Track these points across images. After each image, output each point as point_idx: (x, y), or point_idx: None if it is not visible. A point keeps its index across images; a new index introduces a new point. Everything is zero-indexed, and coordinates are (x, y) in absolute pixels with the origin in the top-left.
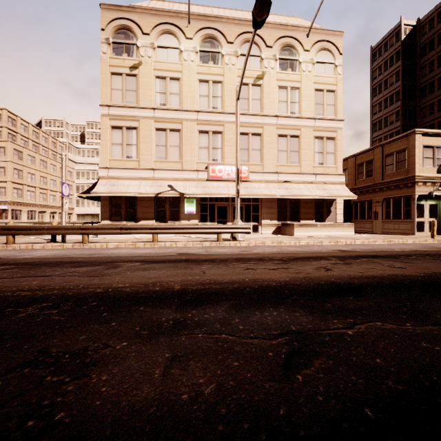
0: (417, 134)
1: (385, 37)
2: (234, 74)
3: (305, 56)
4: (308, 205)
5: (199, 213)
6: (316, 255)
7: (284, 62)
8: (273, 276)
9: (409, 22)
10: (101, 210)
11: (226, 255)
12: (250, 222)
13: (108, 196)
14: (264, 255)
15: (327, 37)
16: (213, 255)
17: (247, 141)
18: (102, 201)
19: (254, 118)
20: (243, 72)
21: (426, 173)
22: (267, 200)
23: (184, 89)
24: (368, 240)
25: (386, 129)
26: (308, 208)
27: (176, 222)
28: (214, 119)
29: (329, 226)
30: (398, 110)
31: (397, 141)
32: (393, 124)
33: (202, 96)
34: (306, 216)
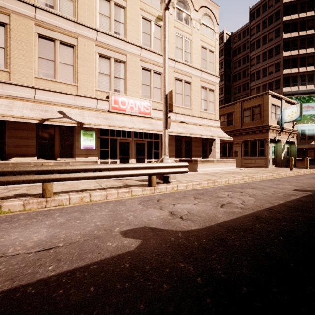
0: (269, 94)
1: None
2: (137, 4)
3: (195, 14)
4: (197, 144)
5: (98, 148)
6: None
7: (180, 13)
8: None
9: (228, 32)
10: None
11: (238, 226)
12: (152, 158)
13: None
14: (284, 215)
15: (209, 6)
16: (225, 235)
17: (149, 78)
18: None
19: (156, 57)
20: None
21: (273, 123)
22: None
23: None
24: (269, 175)
25: None
26: (197, 146)
27: (69, 159)
28: (116, 45)
29: (221, 162)
30: (222, 87)
31: (254, 99)
32: (219, 95)
33: (102, 14)
34: (196, 153)
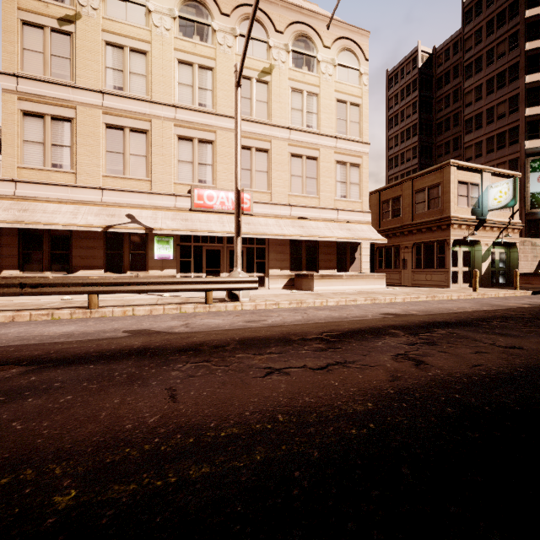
0: (453, 166)
1: (402, 62)
2: (231, 60)
3: (325, 53)
4: (328, 250)
5: (178, 259)
6: (367, 325)
7: (299, 57)
8: (335, 395)
9: (426, 49)
10: (2, 252)
11: (222, 332)
12: (253, 272)
13: (16, 229)
14: (288, 329)
15: (351, 35)
16: (197, 335)
17: (249, 158)
18: (3, 237)
19: (259, 128)
20: (248, 37)
21: (461, 214)
22: (276, 242)
23: (154, 70)
24: (411, 296)
25: (402, 167)
26: (328, 254)
27: (141, 272)
28: (201, 121)
29: (356, 277)
30: (415, 146)
31: (430, 174)
32: (410, 161)
33: (182, 84)
34: (327, 264)
